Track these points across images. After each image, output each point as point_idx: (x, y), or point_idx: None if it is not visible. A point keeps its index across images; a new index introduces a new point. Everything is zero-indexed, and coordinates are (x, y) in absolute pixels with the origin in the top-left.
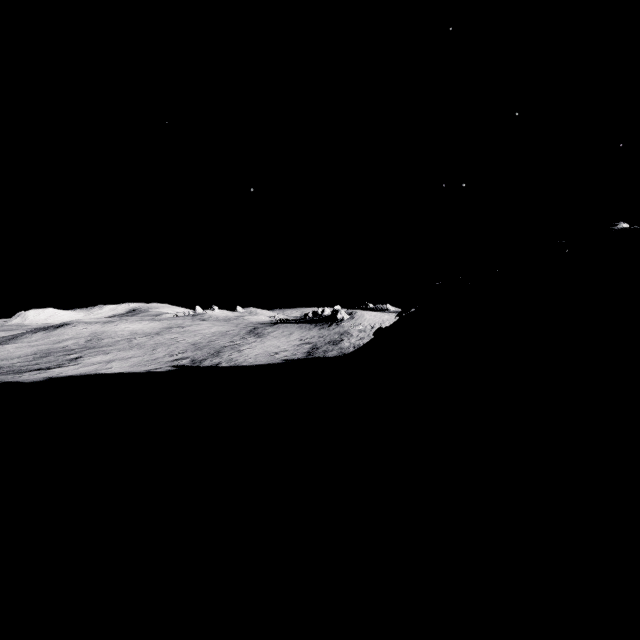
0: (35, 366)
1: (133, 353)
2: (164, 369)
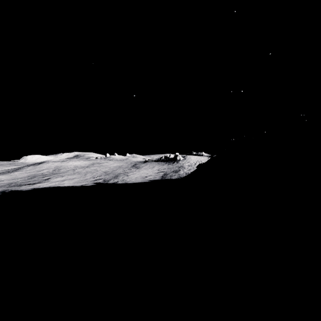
0: (28, 182)
1: (75, 176)
2: (90, 184)
